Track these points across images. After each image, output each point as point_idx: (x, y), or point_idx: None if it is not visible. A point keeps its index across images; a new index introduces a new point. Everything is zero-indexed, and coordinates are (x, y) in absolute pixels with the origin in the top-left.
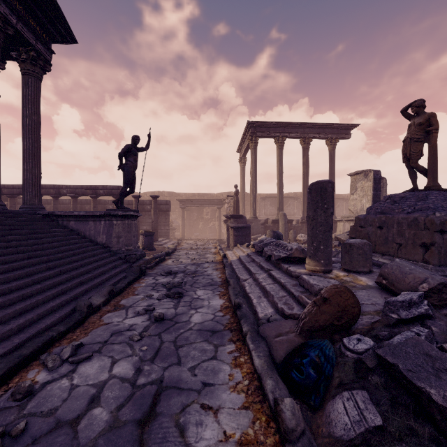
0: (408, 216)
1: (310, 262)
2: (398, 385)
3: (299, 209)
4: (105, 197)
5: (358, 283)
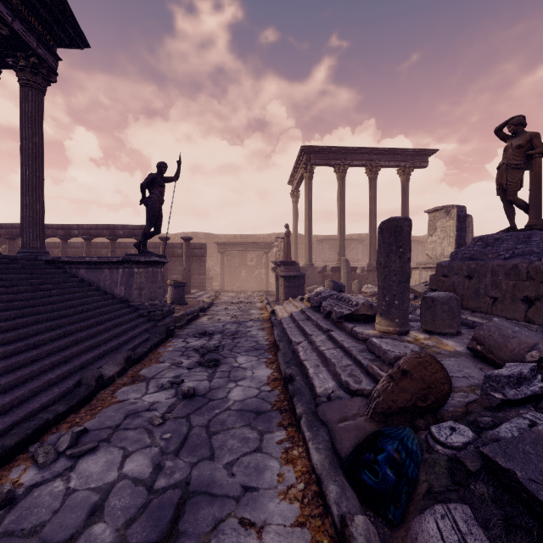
0: (506, 262)
1: (381, 322)
2: (514, 498)
3: (365, 254)
4: (126, 239)
5: (444, 349)
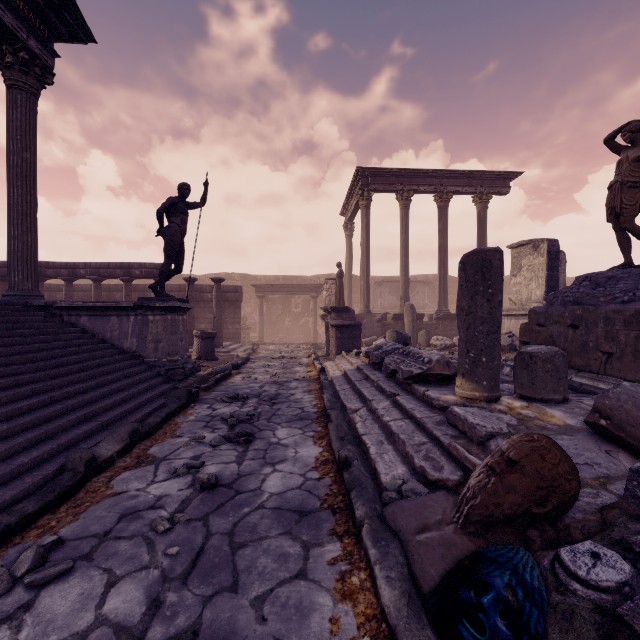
0: (626, 307)
1: (464, 385)
2: None
3: (432, 298)
4: (147, 281)
5: (549, 422)
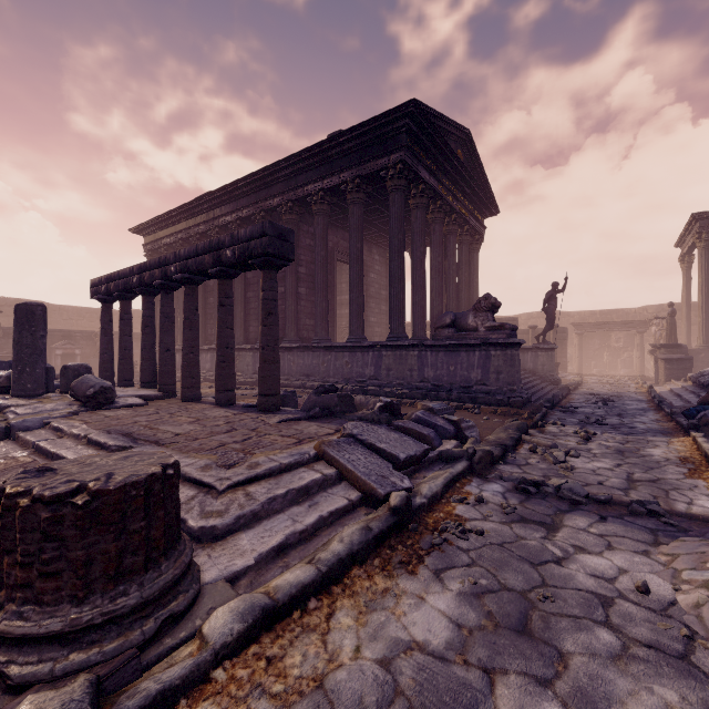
0: None
1: None
2: None
3: None
4: None
5: None
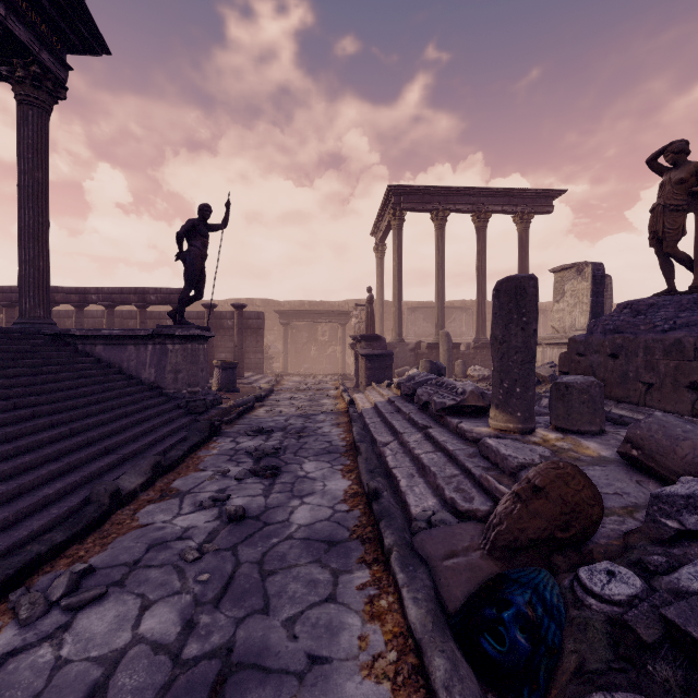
0: (665, 336)
1: (497, 416)
2: None
3: (470, 326)
4: (162, 307)
5: (584, 453)
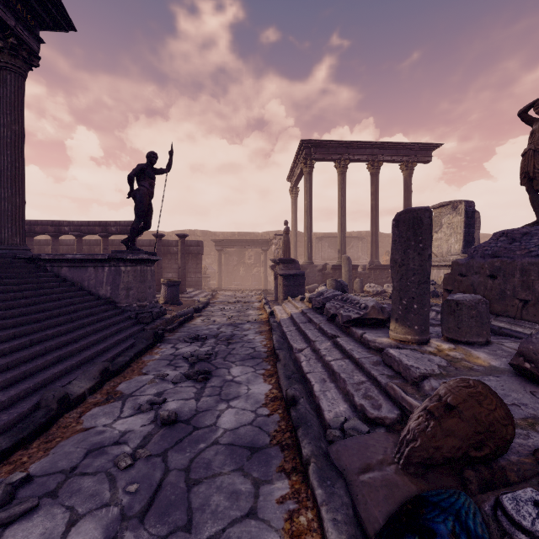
0: None
1: (397, 328)
2: None
3: (365, 251)
4: (123, 237)
5: (475, 363)
